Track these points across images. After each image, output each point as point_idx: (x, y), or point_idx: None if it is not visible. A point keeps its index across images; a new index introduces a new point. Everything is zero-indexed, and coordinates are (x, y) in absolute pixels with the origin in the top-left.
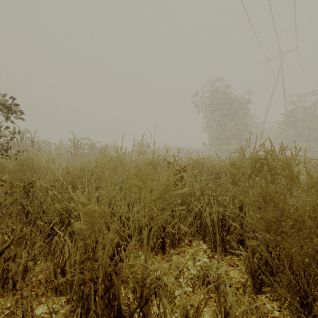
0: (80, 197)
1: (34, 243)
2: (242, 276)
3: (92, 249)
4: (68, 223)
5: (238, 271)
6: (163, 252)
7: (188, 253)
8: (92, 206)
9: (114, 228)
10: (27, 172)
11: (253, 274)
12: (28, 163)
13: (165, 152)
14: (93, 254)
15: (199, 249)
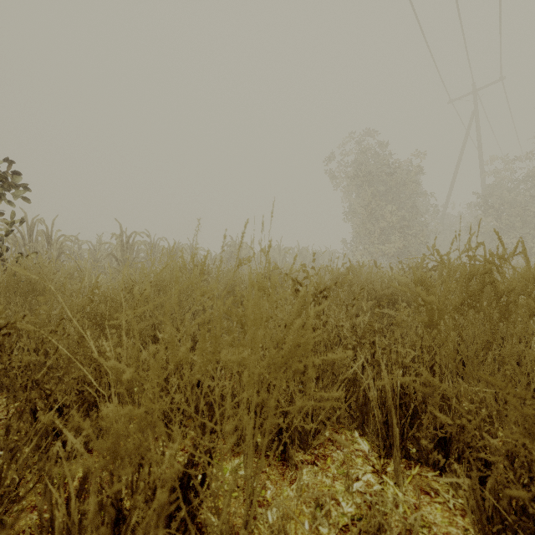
0: (110, 355)
1: (12, 453)
2: (451, 520)
3: (128, 485)
4: (95, 400)
5: (440, 507)
6: (283, 458)
7: (333, 462)
8: (113, 408)
9: (169, 475)
10: (27, 295)
11: (485, 528)
12: (28, 278)
13: (279, 256)
14: (130, 497)
15: (355, 452)
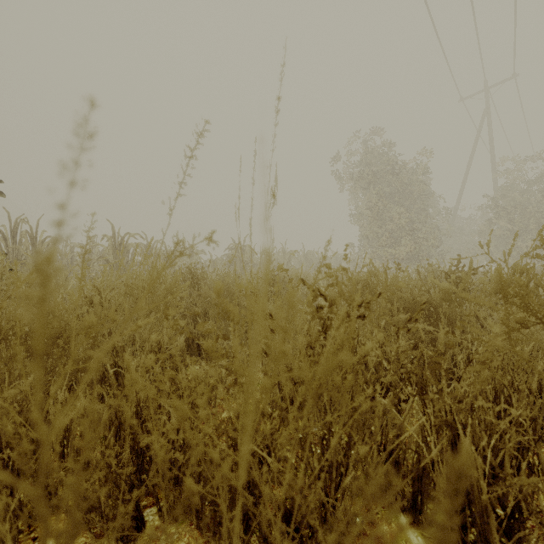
0: None
1: None
2: None
3: None
4: None
5: None
6: None
7: None
8: None
9: None
10: None
11: None
12: None
13: (283, 260)
14: None
15: None
